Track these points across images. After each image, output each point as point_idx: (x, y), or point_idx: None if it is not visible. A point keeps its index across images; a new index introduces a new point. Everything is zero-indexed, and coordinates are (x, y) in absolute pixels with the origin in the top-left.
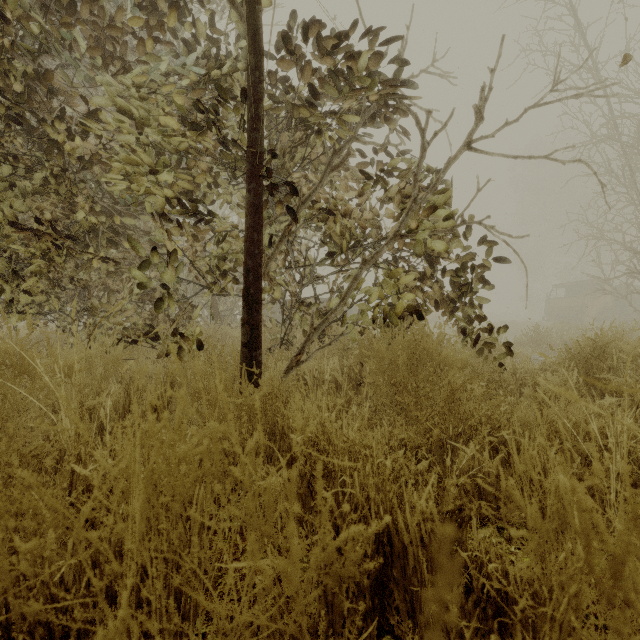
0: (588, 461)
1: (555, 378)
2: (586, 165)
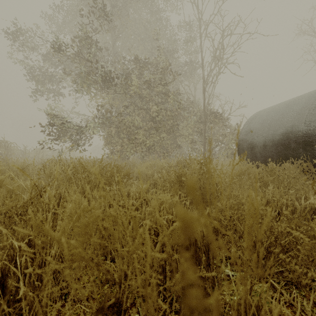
0: None
1: None
2: None
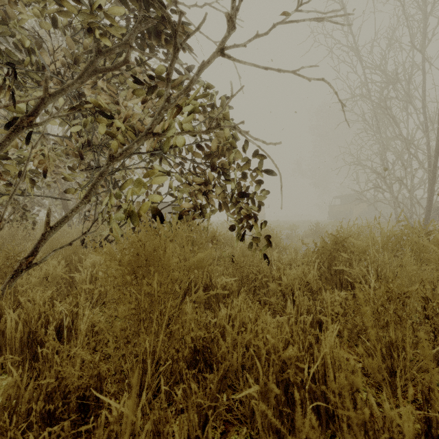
0: (289, 393)
1: (297, 272)
2: (328, 84)
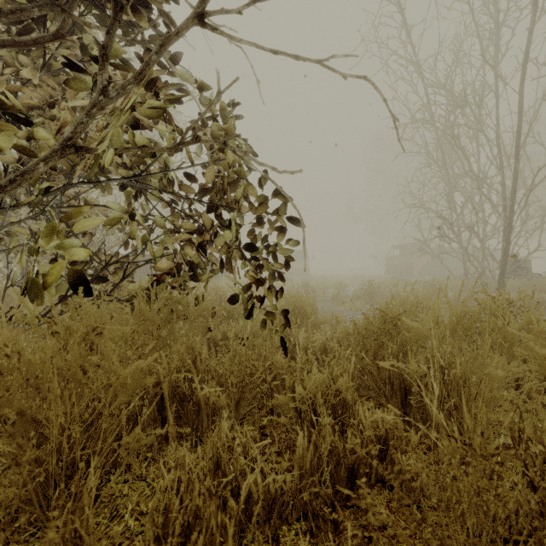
0: None
1: (322, 375)
2: (373, 86)
